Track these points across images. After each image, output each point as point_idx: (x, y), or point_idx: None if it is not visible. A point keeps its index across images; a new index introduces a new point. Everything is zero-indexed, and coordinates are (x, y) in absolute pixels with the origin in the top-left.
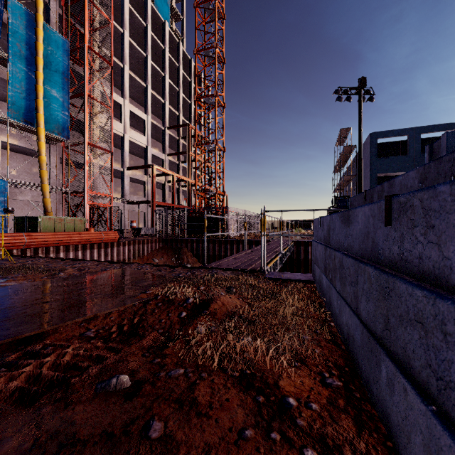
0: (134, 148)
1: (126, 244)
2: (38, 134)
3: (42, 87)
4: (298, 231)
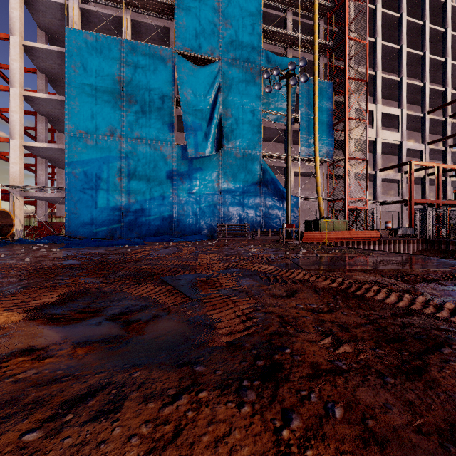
0: (385, 147)
1: (386, 243)
2: (315, 161)
3: (317, 127)
4: None
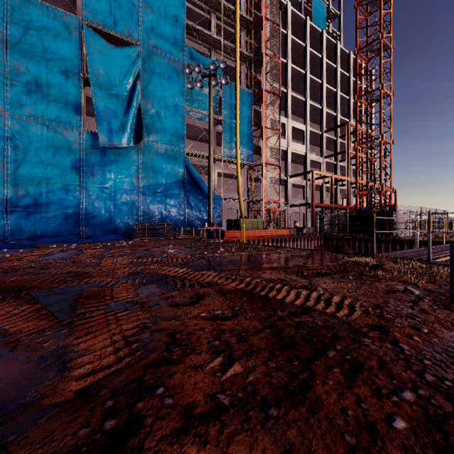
0: (294, 157)
1: (294, 240)
2: (237, 163)
3: (238, 131)
4: None
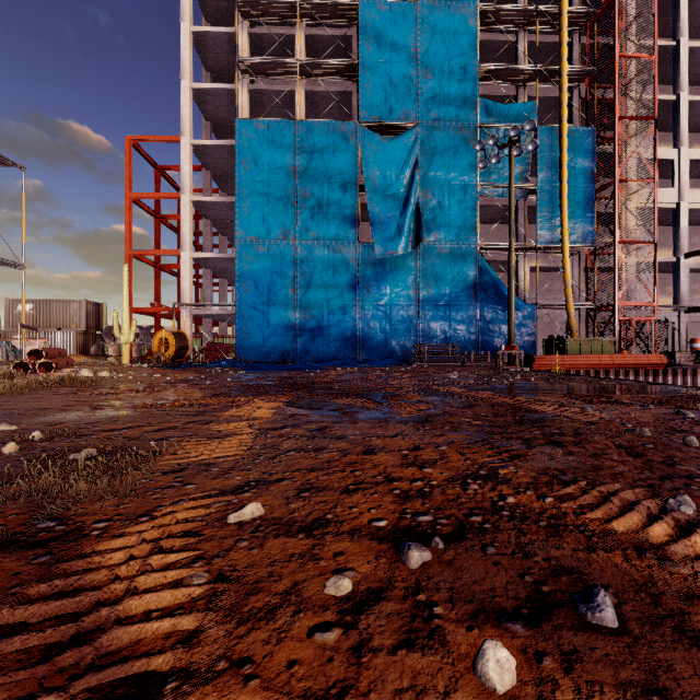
0: None
1: (677, 373)
2: (563, 251)
3: (566, 200)
4: None
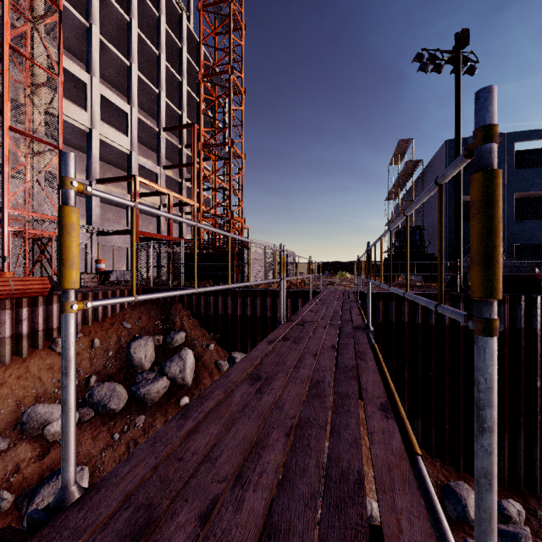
0: (112, 154)
1: None
2: None
3: None
4: (342, 275)
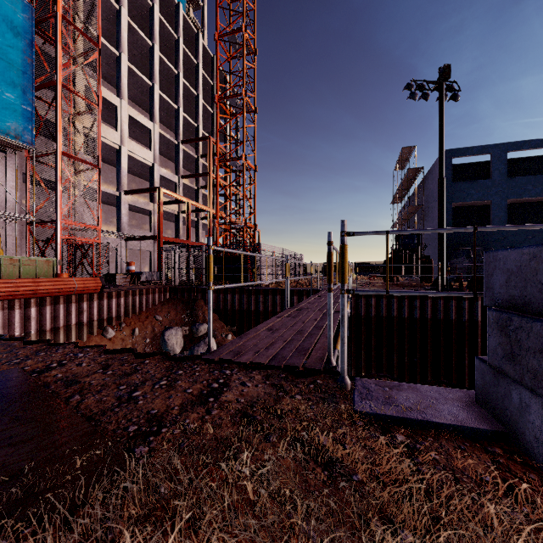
0: (136, 166)
1: (113, 295)
2: None
3: None
4: None
